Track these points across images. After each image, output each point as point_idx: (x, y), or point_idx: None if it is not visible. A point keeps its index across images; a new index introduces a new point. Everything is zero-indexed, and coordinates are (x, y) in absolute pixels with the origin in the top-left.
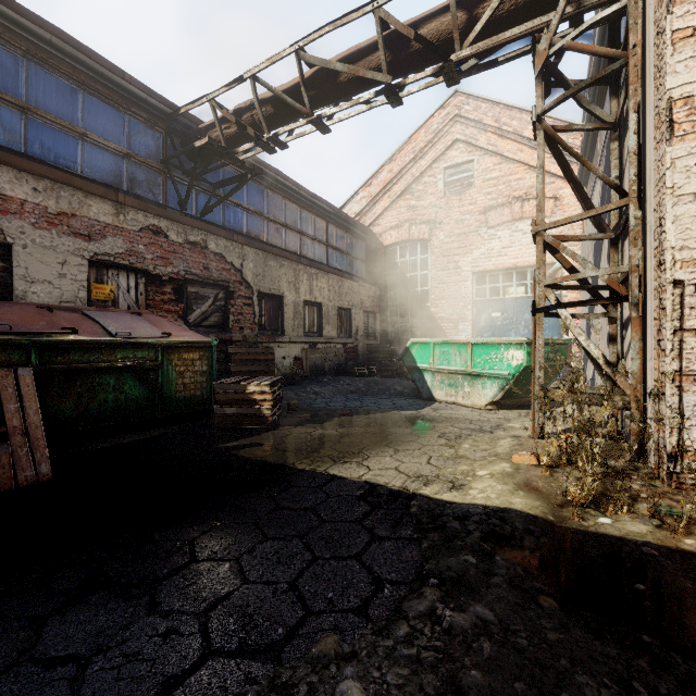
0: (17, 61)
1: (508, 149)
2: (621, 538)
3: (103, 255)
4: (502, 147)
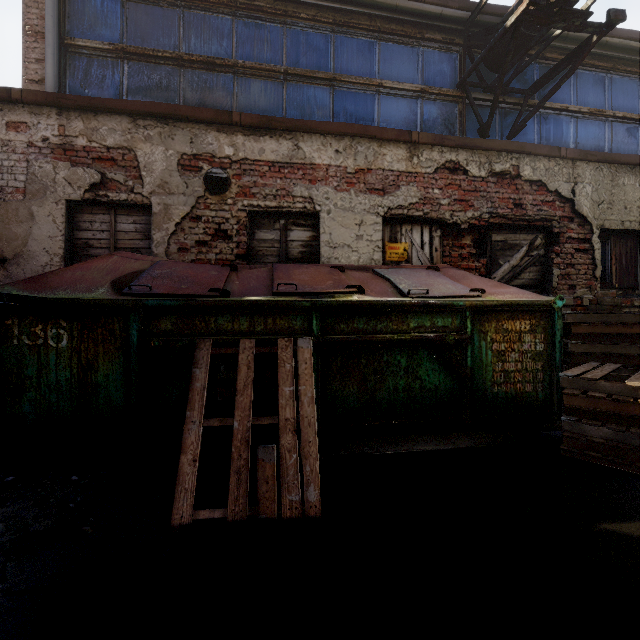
0: (326, 37)
1: None
2: None
3: (396, 208)
4: None
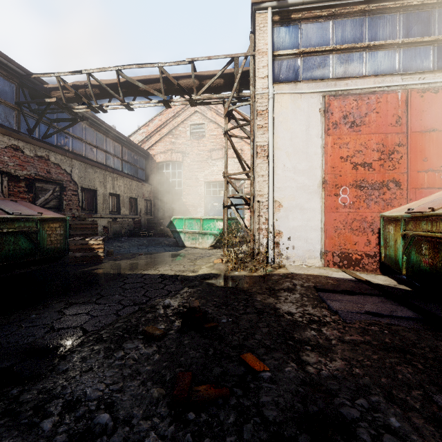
0: None
1: (221, 122)
2: (239, 275)
3: None
4: (219, 120)
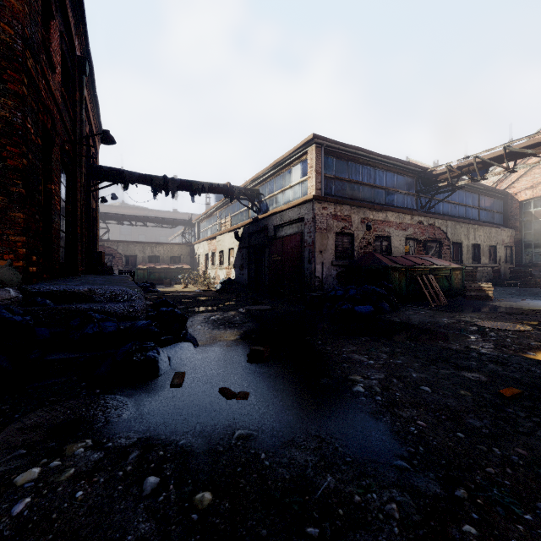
0: (384, 174)
1: None
2: None
3: (408, 235)
4: None
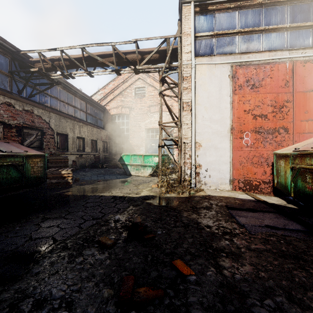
0: None
1: (157, 86)
2: (170, 197)
3: None
4: (155, 84)
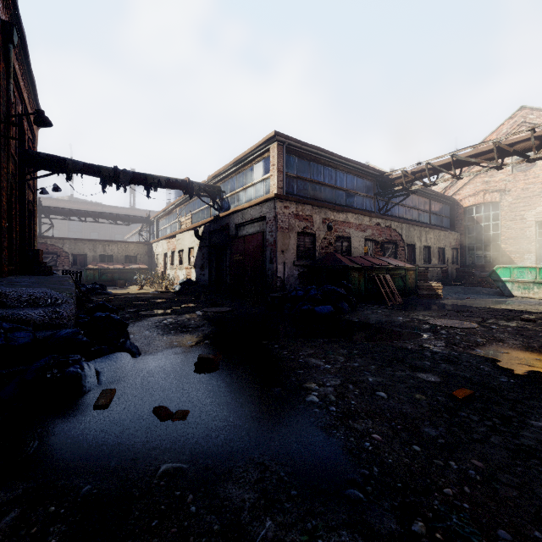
0: (345, 176)
1: None
2: None
3: (366, 236)
4: None
